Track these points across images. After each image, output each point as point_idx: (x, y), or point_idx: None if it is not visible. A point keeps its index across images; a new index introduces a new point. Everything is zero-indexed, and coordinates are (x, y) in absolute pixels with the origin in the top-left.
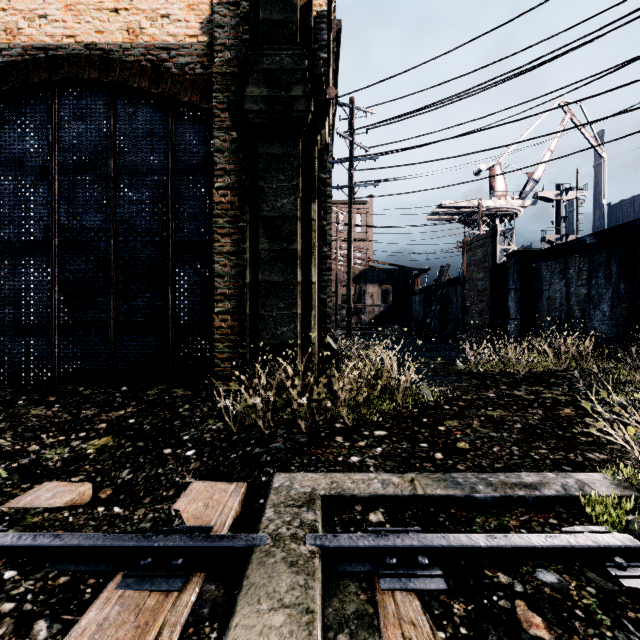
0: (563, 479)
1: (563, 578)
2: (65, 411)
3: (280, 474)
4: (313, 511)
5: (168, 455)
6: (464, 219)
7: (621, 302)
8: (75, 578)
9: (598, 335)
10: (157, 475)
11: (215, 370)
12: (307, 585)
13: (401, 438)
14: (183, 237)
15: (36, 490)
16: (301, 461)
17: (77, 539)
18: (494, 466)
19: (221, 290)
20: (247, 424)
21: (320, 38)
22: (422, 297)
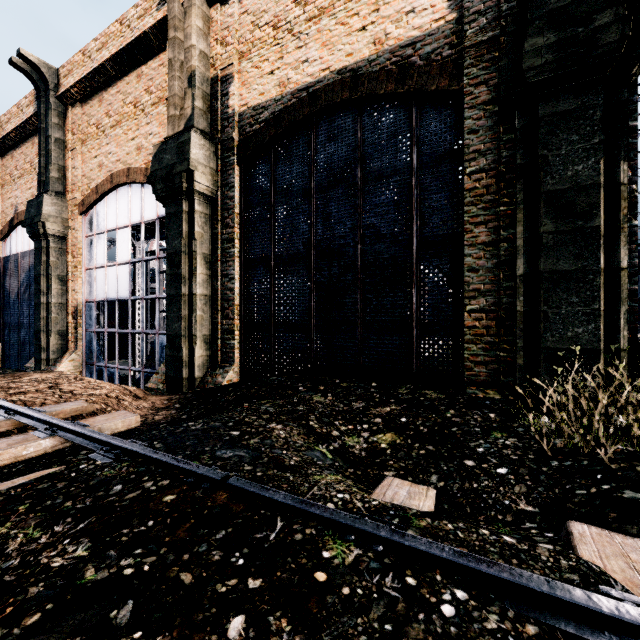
0: None
1: None
2: (338, 401)
3: None
4: None
5: (474, 468)
6: None
7: None
8: (545, 632)
9: None
10: (474, 490)
11: (467, 374)
12: None
13: None
14: (428, 233)
15: (388, 484)
16: None
17: (515, 574)
18: None
19: (474, 286)
20: (558, 447)
21: None
22: None
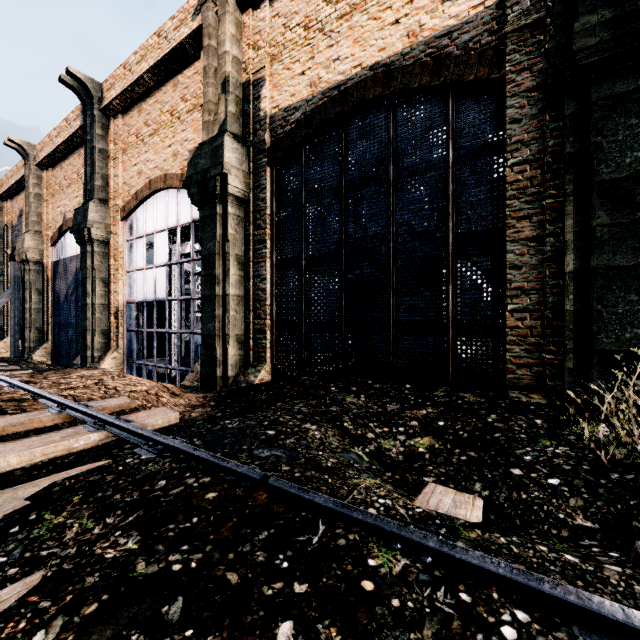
0: None
1: None
2: (372, 402)
3: None
4: None
5: (522, 477)
6: None
7: None
8: None
9: None
10: (523, 501)
11: (508, 377)
12: None
13: None
14: (465, 229)
15: (431, 491)
16: None
17: (583, 598)
18: None
19: (516, 284)
20: (617, 458)
21: None
22: None
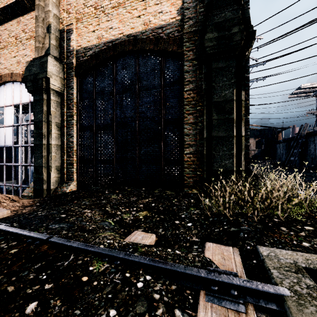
0: None
1: None
2: (124, 197)
3: (261, 247)
4: (307, 278)
5: (178, 224)
6: None
7: None
8: (179, 287)
9: None
10: (176, 234)
11: (184, 182)
12: None
13: None
14: (168, 117)
15: (134, 234)
16: (269, 240)
17: (172, 266)
18: None
19: (187, 142)
20: (214, 212)
21: None
22: (285, 144)
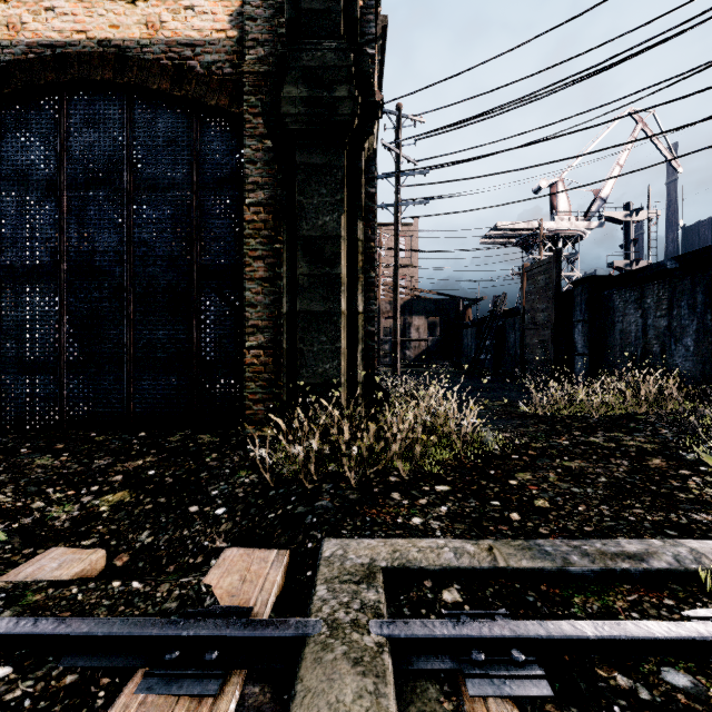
0: (673, 548)
1: (698, 681)
2: (75, 461)
3: (330, 540)
4: (375, 589)
5: (194, 514)
6: (522, 242)
7: (708, 335)
8: (85, 677)
9: (680, 373)
10: (182, 538)
11: (246, 413)
12: (378, 691)
13: (467, 494)
14: (209, 261)
15: (39, 559)
16: (354, 523)
17: (87, 625)
18: (583, 530)
19: (253, 321)
20: (285, 477)
21: (367, 31)
22: (475, 330)
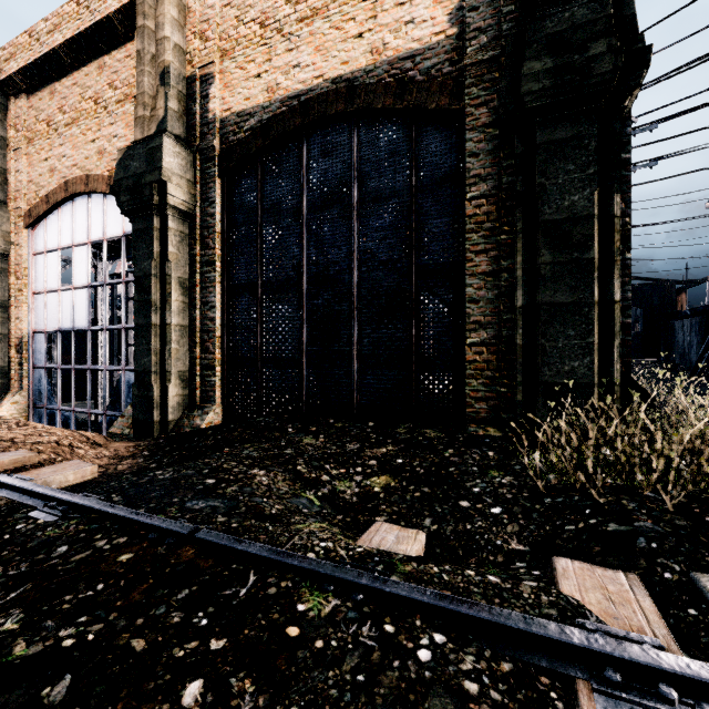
0: None
1: None
2: (331, 443)
3: (706, 576)
4: None
5: (468, 509)
6: None
7: None
8: (519, 668)
9: None
10: (468, 532)
11: (467, 411)
12: None
13: None
14: (428, 260)
15: (376, 529)
16: None
17: (494, 613)
18: None
19: (475, 317)
20: (552, 484)
21: None
22: (697, 321)
